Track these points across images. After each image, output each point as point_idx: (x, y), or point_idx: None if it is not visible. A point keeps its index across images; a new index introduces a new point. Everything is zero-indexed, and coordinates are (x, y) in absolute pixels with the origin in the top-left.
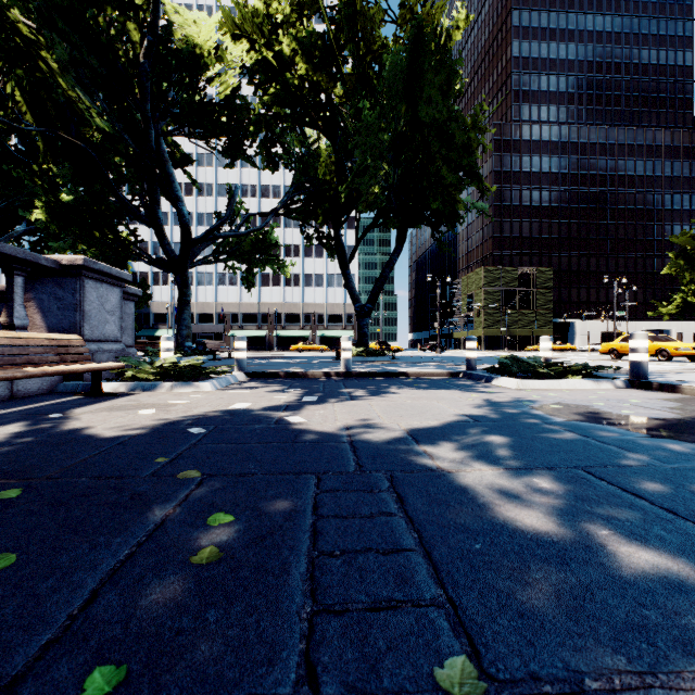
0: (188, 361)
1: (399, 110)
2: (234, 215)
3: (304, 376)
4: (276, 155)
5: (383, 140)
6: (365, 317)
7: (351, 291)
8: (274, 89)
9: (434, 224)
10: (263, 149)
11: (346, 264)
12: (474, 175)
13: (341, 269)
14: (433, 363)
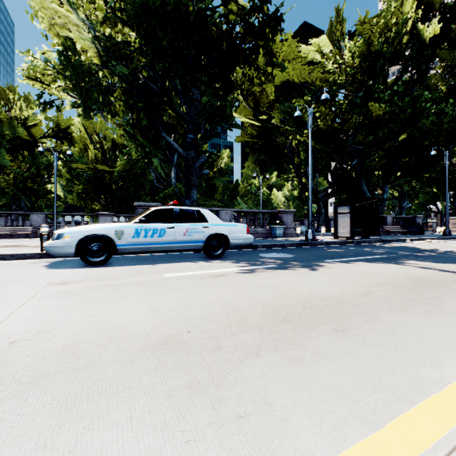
0: None
1: None
2: None
3: None
4: None
5: None
6: None
7: None
8: None
9: None
10: None
11: None
12: None
13: None
14: None
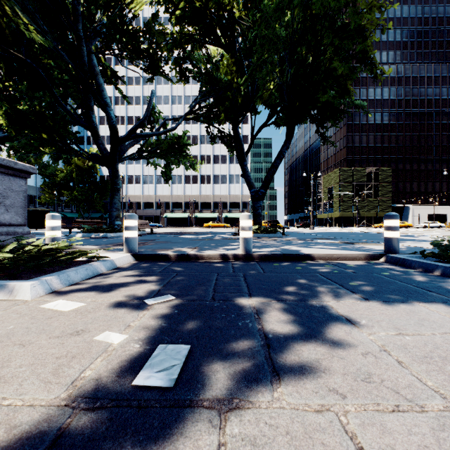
0: (57, 242)
1: (294, 2)
2: (154, 121)
3: (198, 258)
4: (186, 70)
5: (279, 33)
6: (259, 200)
7: (247, 179)
8: (182, 5)
9: (319, 120)
10: (176, 66)
11: (243, 156)
12: (367, 60)
13: (239, 162)
14: (326, 240)
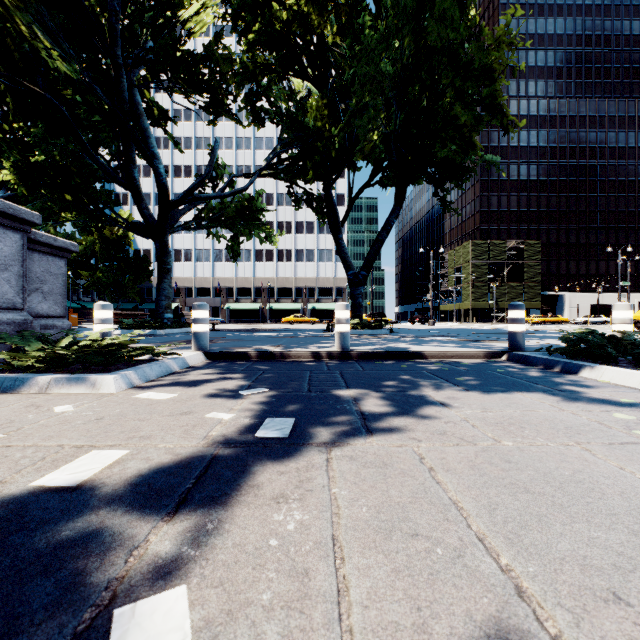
0: (117, 337)
1: (403, 31)
2: (217, 177)
3: (285, 357)
4: (262, 110)
5: (384, 71)
6: (359, 286)
7: (343, 257)
8: (257, 26)
9: (438, 180)
10: (248, 104)
11: (338, 227)
12: (496, 108)
13: (332, 234)
14: (444, 337)
